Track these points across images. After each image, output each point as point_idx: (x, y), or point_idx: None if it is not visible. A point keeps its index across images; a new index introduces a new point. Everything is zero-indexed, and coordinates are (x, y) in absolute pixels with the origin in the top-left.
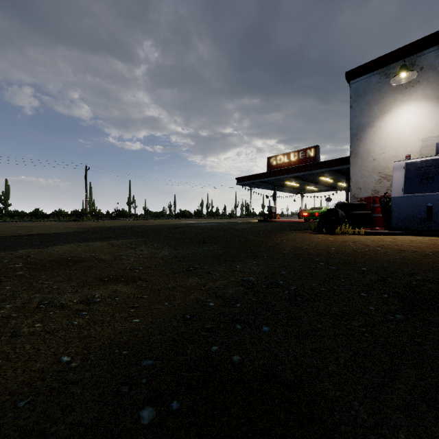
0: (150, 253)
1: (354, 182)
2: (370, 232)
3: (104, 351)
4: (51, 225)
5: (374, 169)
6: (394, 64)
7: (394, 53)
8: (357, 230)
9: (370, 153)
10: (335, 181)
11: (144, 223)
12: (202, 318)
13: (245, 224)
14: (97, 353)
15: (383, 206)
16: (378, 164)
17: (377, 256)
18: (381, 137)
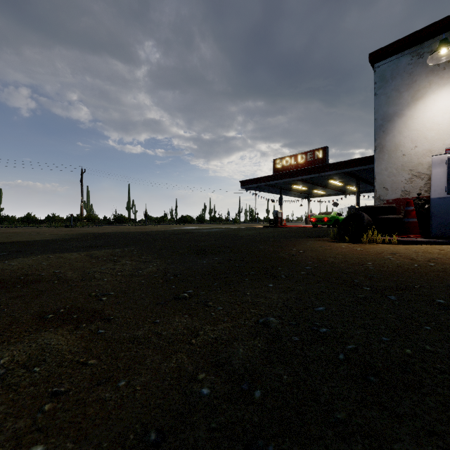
0: (133, 269)
1: (379, 182)
2: (403, 241)
3: None
4: (39, 231)
5: (404, 166)
6: (429, 41)
7: (430, 27)
8: (387, 238)
9: (398, 148)
10: (345, 184)
11: (142, 229)
12: (182, 446)
13: (251, 230)
14: None
15: (417, 210)
16: (409, 161)
17: (438, 275)
18: (412, 128)
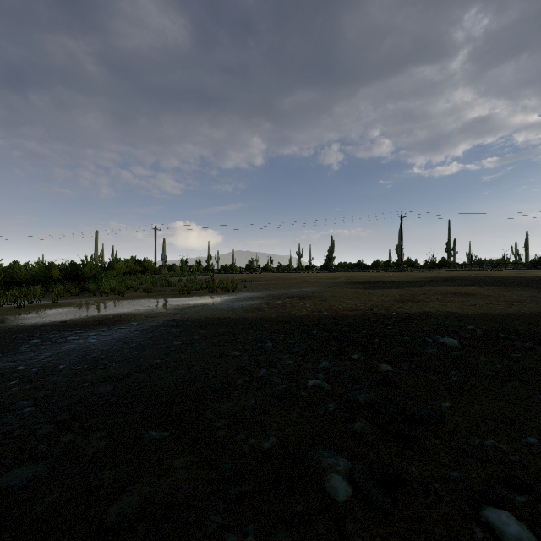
0: (528, 294)
1: None
2: None
3: (537, 312)
4: (387, 275)
5: None
6: None
7: None
8: None
9: None
10: None
11: (483, 274)
12: None
13: None
14: (535, 312)
15: None
16: None
17: None
18: None
